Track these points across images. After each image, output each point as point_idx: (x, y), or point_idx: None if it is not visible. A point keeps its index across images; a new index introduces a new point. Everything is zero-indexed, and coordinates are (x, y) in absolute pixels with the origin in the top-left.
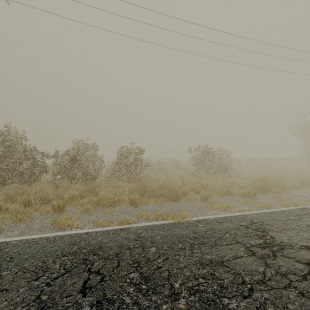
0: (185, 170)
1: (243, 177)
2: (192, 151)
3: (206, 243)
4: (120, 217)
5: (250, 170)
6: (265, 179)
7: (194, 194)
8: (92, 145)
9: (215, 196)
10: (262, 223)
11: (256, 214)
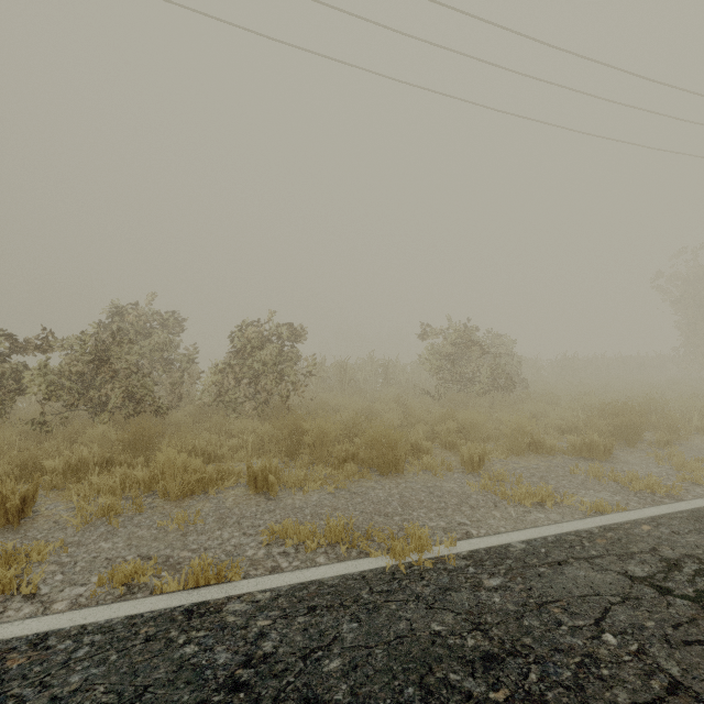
0: (408, 386)
1: (557, 401)
2: (427, 338)
3: (543, 703)
4: (211, 542)
5: (564, 385)
6: (625, 407)
7: (440, 451)
8: (165, 320)
9: (501, 456)
10: (700, 563)
11: (653, 522)
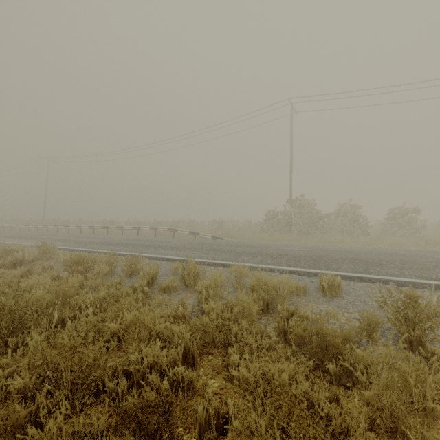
0: None
1: None
2: None
3: None
4: None
5: None
6: None
7: None
8: (356, 208)
9: None
10: None
11: None
